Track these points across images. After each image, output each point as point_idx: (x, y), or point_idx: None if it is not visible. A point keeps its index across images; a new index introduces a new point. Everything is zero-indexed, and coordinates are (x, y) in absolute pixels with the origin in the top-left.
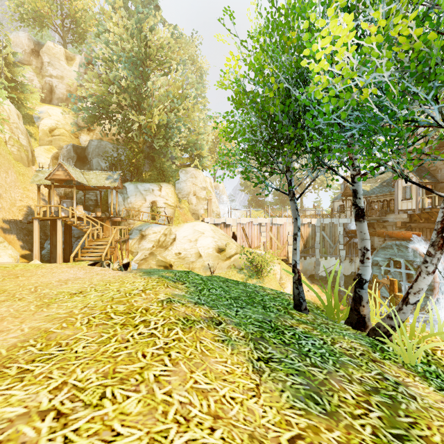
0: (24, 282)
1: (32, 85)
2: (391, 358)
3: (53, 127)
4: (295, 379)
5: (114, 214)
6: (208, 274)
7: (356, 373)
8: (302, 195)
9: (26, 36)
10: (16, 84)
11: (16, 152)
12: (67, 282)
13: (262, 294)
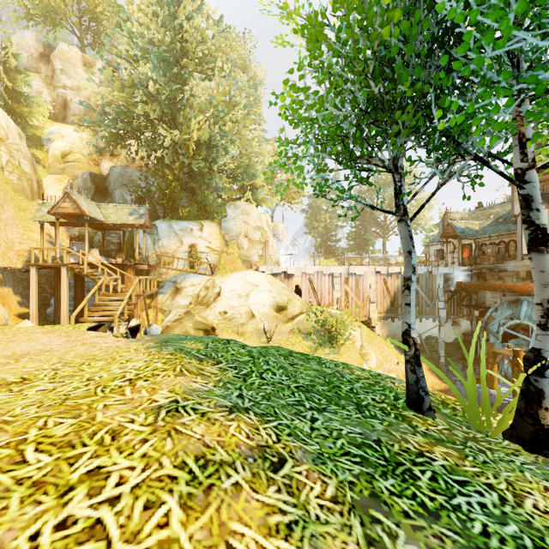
0: None
1: (40, 97)
2: None
3: (67, 151)
4: None
5: (141, 261)
6: (263, 341)
7: None
8: (385, 239)
9: (33, 36)
10: (18, 96)
11: (16, 182)
12: (21, 359)
13: (349, 378)
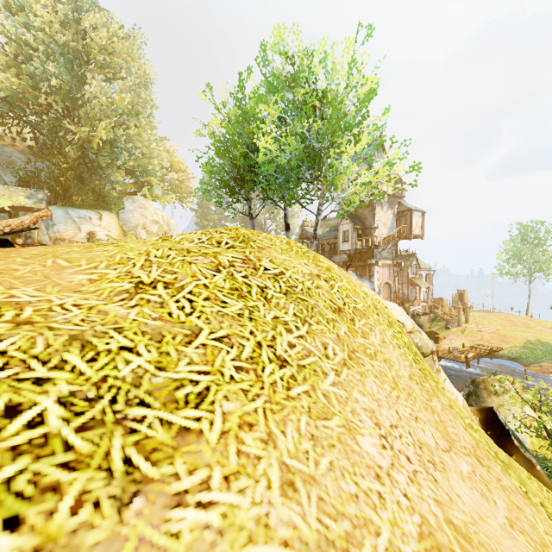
0: None
1: None
2: None
3: None
4: None
5: None
6: None
7: None
8: None
9: None
10: None
11: None
12: None
13: None
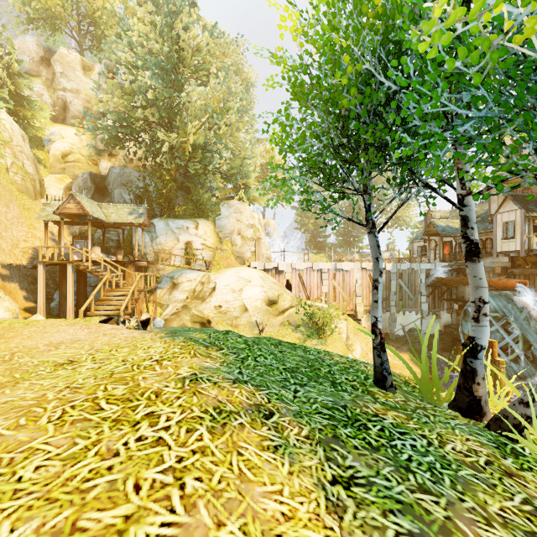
0: (0, 346)
1: (41, 100)
2: (532, 468)
3: (67, 151)
4: (400, 523)
5: (139, 257)
6: (256, 333)
7: (492, 502)
8: None
9: (34, 41)
10: (21, 99)
11: (20, 182)
12: (59, 346)
13: (329, 363)
